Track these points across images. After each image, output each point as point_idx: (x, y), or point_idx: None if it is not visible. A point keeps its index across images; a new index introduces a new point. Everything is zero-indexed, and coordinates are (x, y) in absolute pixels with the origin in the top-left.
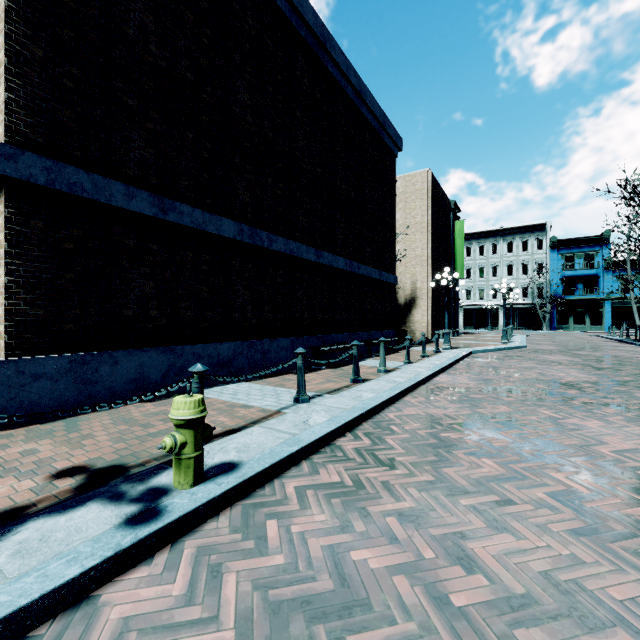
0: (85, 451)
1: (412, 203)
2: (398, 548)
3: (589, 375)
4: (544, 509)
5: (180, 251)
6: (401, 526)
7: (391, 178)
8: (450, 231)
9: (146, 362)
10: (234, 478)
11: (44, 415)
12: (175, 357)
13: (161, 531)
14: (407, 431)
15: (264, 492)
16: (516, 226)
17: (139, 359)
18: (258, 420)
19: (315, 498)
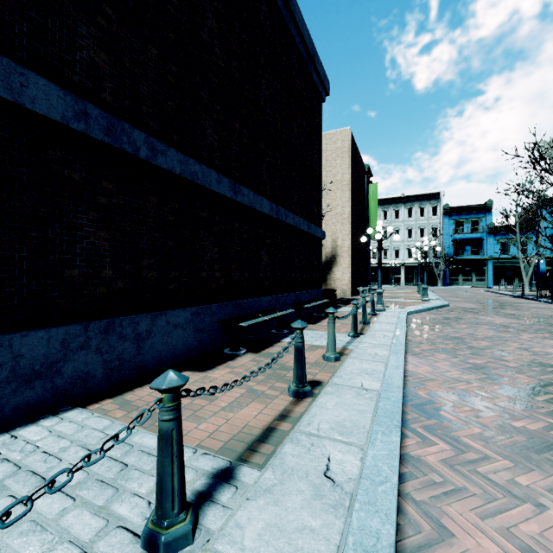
0: None
1: (333, 161)
2: None
3: None
4: None
5: None
6: None
7: (318, 122)
8: (364, 193)
9: None
10: None
11: None
12: None
13: None
14: None
15: None
16: (415, 194)
17: None
18: None
19: None
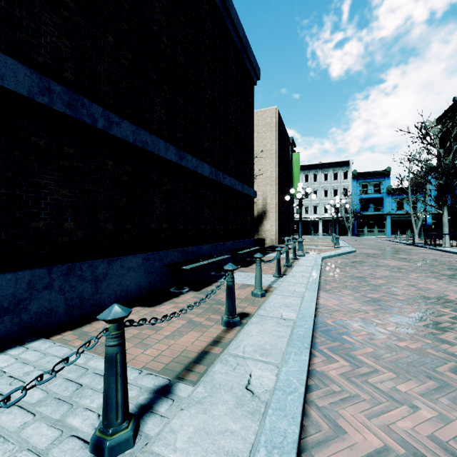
0: None
1: (263, 134)
2: None
3: None
4: None
5: None
6: None
7: (251, 101)
8: (289, 160)
9: None
10: None
11: None
12: None
13: None
14: None
15: None
16: (330, 162)
17: None
18: None
19: None
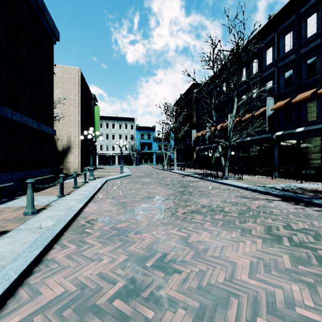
0: None
1: (68, 86)
2: None
3: (167, 189)
4: None
5: None
6: None
7: (50, 56)
8: (92, 111)
9: None
10: None
11: None
12: None
13: None
14: None
15: None
16: (123, 117)
17: None
18: None
19: None
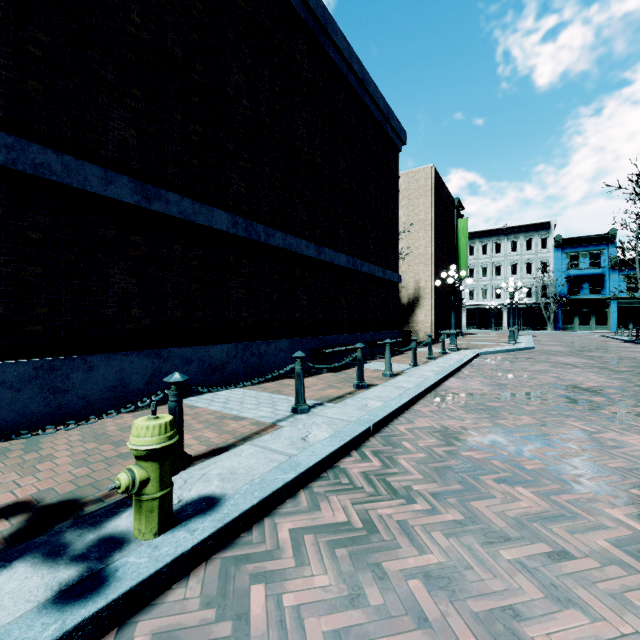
0: (38, 479)
1: (415, 200)
2: (430, 636)
3: (610, 379)
4: (613, 566)
5: (167, 244)
6: (430, 596)
7: (395, 173)
8: (454, 229)
9: (127, 367)
10: (212, 522)
11: (3, 430)
12: (160, 361)
13: (102, 613)
14: (422, 449)
15: (251, 538)
16: (520, 225)
17: (118, 364)
18: (250, 436)
19: (315, 548)
